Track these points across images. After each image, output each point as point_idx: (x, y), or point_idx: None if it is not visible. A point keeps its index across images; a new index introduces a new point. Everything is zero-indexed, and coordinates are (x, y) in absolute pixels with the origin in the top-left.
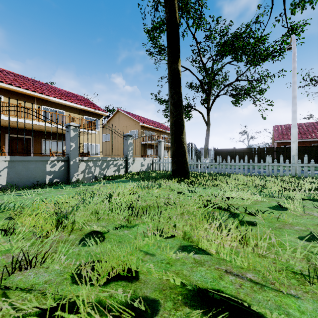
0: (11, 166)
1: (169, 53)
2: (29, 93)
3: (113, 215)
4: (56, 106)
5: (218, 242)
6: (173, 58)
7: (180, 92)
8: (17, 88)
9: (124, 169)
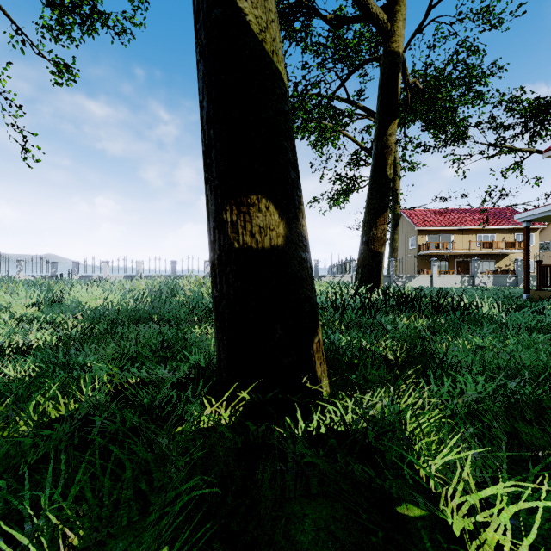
0: (494, 279)
1: None
2: (469, 228)
3: None
4: (488, 231)
5: None
6: None
7: None
8: (462, 227)
9: None
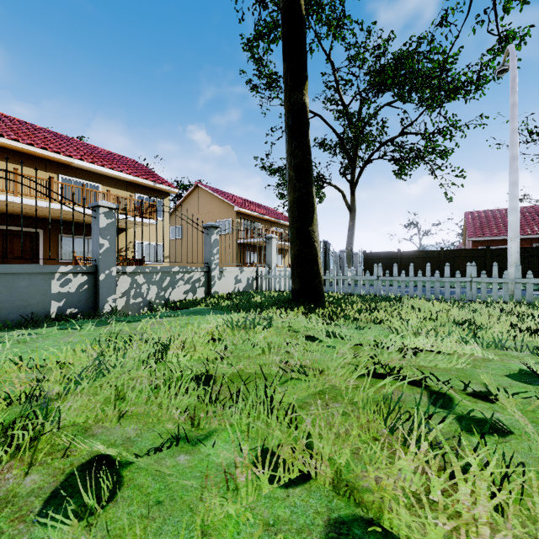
0: None
1: (286, 73)
2: (35, 152)
3: (159, 402)
4: (86, 175)
5: (451, 527)
6: (294, 82)
7: (308, 145)
8: (13, 143)
9: (205, 288)
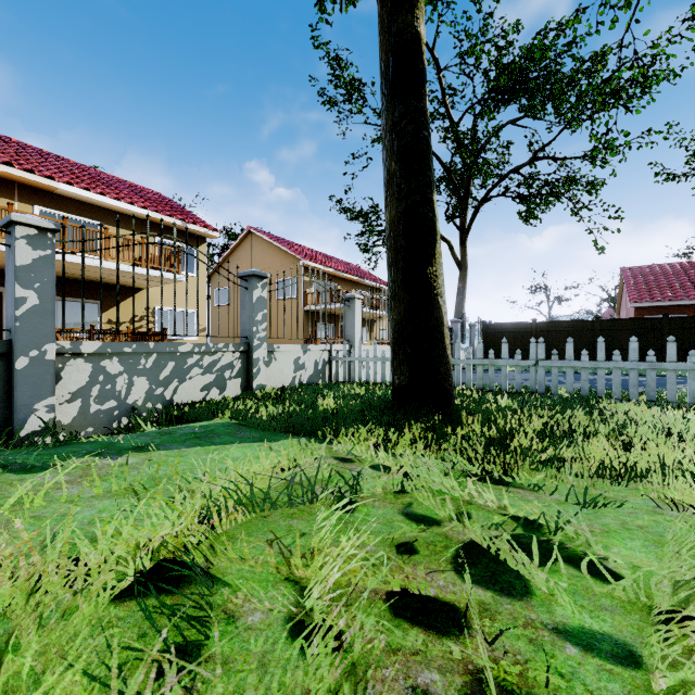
0: None
1: None
2: None
3: None
4: (78, 208)
5: None
6: None
7: (424, 112)
8: None
9: (242, 379)
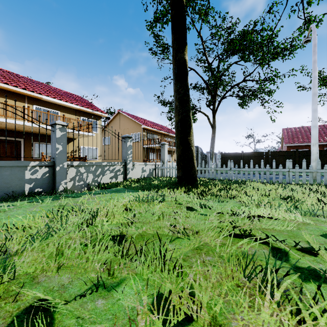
0: None
1: (174, 40)
2: (18, 91)
3: (87, 256)
4: (50, 105)
5: None
6: (178, 46)
7: (187, 86)
8: (5, 85)
9: (123, 175)
